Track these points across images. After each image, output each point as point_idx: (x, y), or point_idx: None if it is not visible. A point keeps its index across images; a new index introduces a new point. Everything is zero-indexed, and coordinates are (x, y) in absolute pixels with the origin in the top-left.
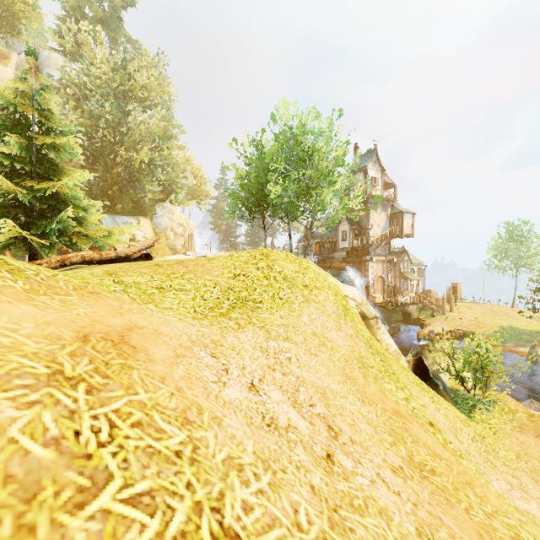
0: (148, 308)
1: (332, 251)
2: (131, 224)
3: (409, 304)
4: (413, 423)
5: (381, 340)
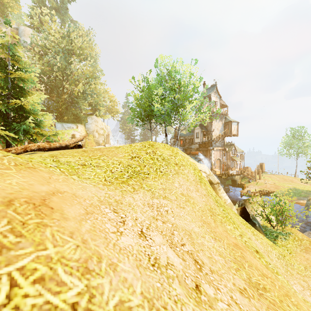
0: (72, 178)
1: (190, 144)
2: (72, 128)
3: (235, 175)
4: (246, 252)
5: (221, 197)
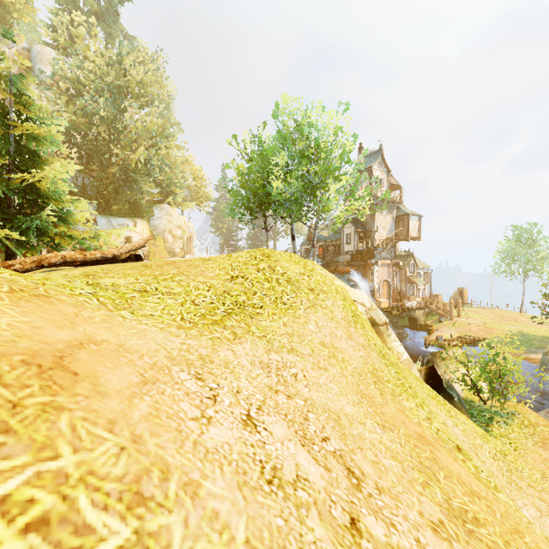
0: (119, 315)
1: (335, 254)
2: (127, 225)
3: (416, 309)
4: (440, 450)
5: (392, 348)
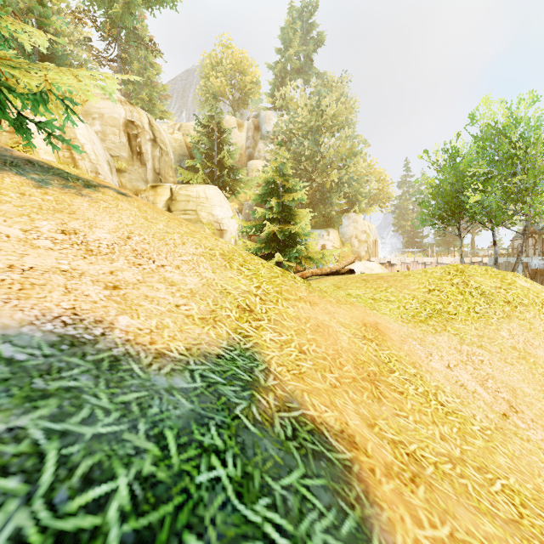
0: (375, 313)
1: None
2: (322, 235)
3: None
4: None
5: None
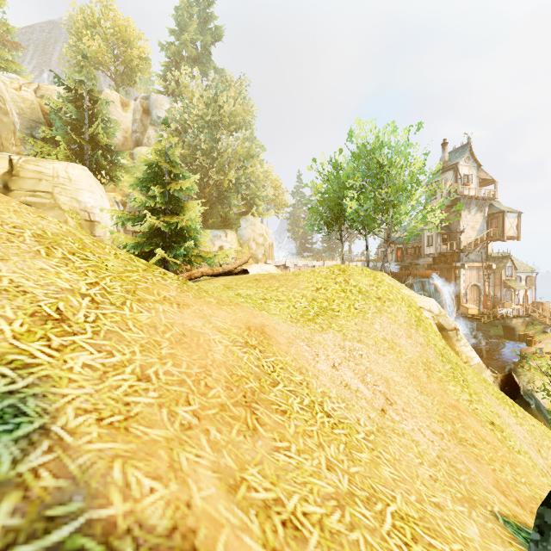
0: (264, 313)
1: (415, 257)
2: (220, 236)
3: (512, 317)
4: (469, 417)
5: (461, 352)
